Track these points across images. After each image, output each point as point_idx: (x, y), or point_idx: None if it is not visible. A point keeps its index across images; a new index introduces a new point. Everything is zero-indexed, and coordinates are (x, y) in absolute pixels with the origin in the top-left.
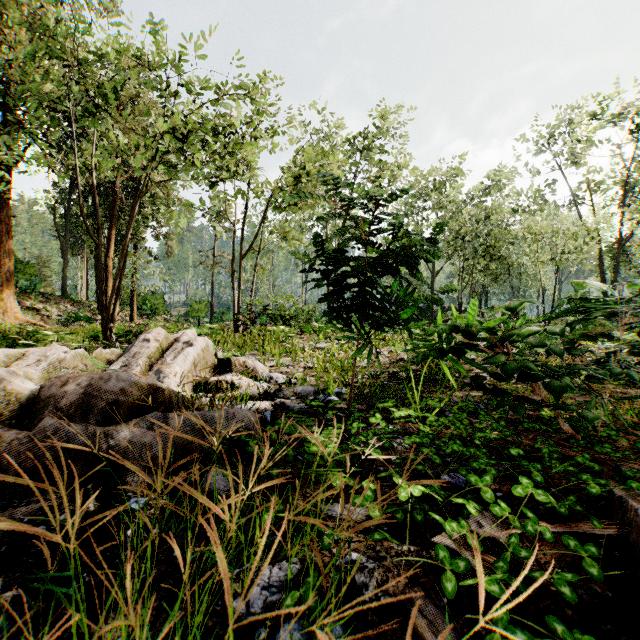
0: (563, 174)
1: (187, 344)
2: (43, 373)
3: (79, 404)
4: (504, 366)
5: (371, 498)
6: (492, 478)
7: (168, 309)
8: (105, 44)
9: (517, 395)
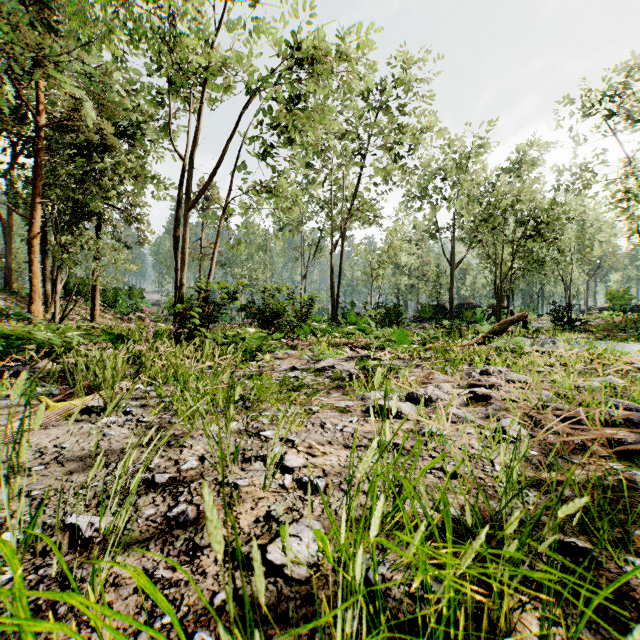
0: (617, 141)
1: None
2: None
3: None
4: None
5: None
6: None
7: (143, 306)
8: None
9: None
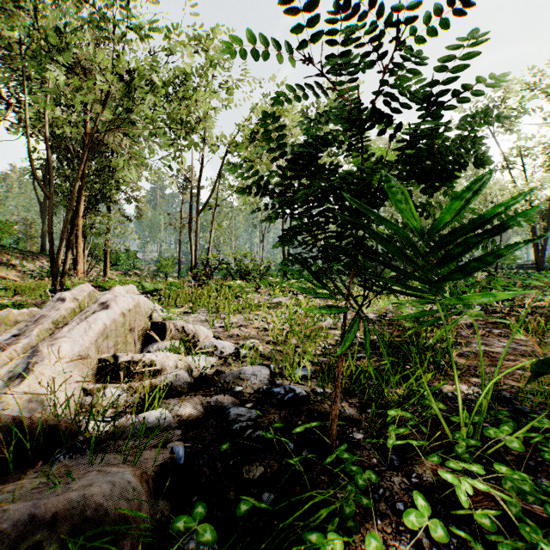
0: (497, 142)
1: (102, 306)
2: None
3: None
4: None
5: None
6: None
7: (139, 265)
8: None
9: None
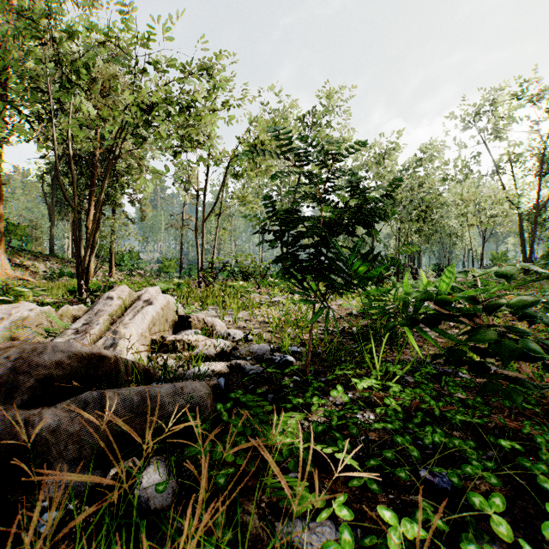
0: (487, 148)
1: (147, 302)
2: (6, 331)
3: (5, 381)
4: (497, 344)
5: (350, 545)
6: (504, 502)
7: (142, 265)
8: (78, 24)
9: (506, 375)
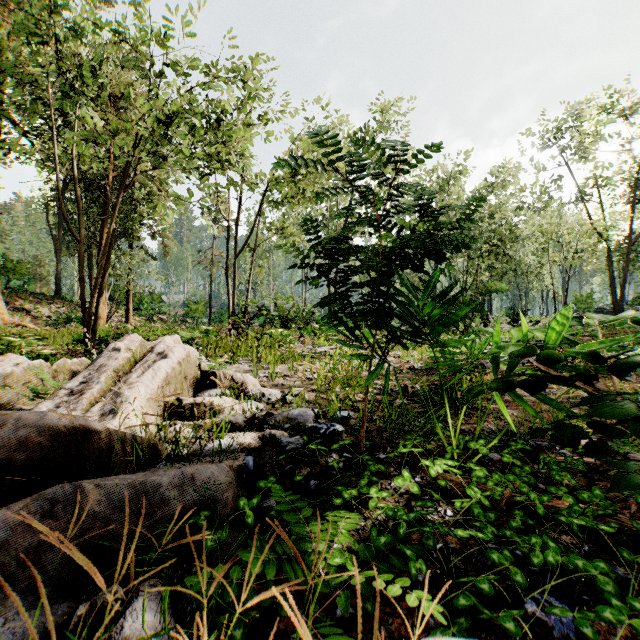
0: (570, 171)
1: (161, 356)
2: None
3: None
4: None
5: None
6: None
7: (165, 309)
8: (82, 17)
9: None
